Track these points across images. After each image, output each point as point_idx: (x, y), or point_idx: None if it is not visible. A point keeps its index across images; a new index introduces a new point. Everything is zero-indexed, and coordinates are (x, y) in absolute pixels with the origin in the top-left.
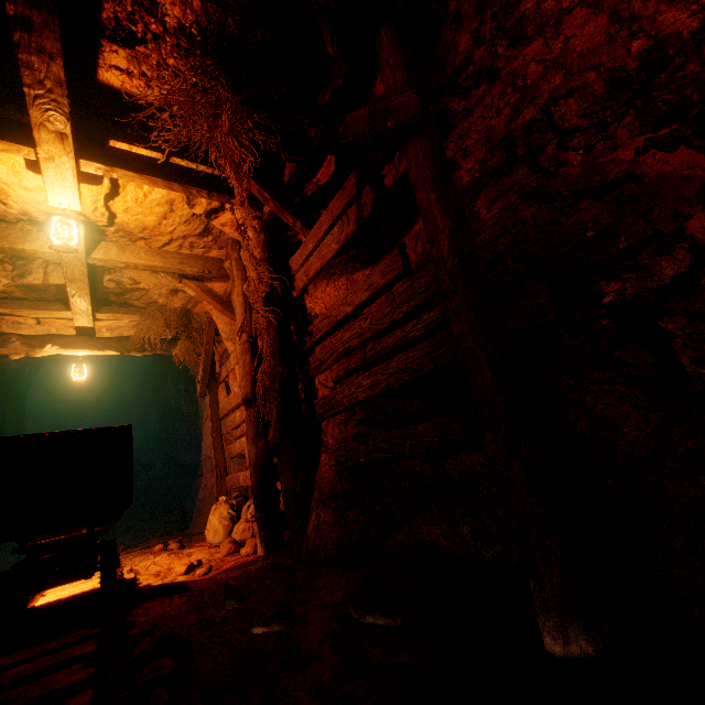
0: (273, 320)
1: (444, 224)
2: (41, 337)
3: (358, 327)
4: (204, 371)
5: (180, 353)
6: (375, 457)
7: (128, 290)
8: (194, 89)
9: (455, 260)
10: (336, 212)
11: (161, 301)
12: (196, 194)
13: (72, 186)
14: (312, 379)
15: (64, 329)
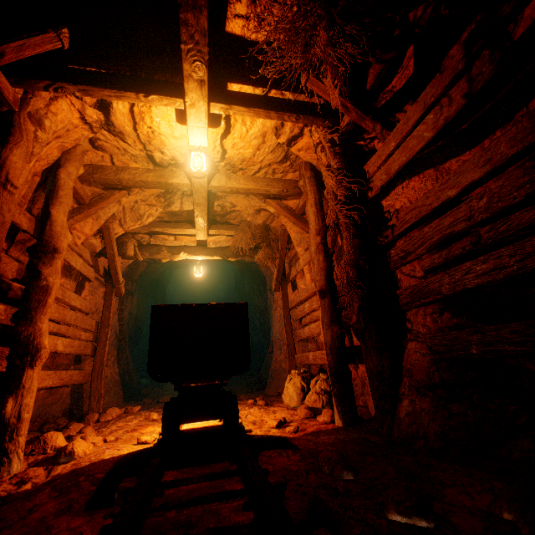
0: (356, 216)
1: None
2: (177, 247)
3: (466, 210)
4: (278, 272)
5: (261, 257)
6: (497, 349)
7: (228, 212)
8: (297, 15)
9: None
10: (430, 99)
11: (249, 219)
12: (287, 119)
13: (203, 126)
14: (393, 271)
15: (189, 243)
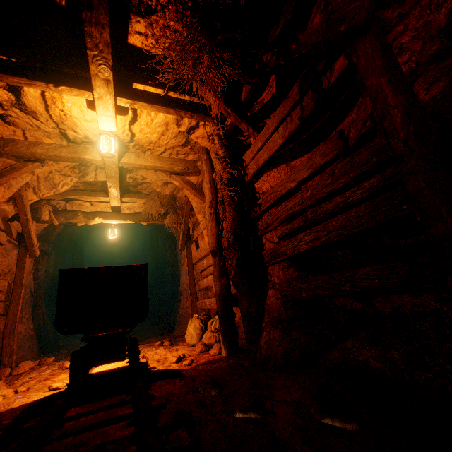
0: (234, 196)
1: (396, 100)
2: (93, 213)
3: (300, 197)
4: (183, 234)
5: (169, 222)
6: (315, 293)
7: (139, 183)
8: (186, 40)
9: (409, 129)
10: (281, 116)
11: (158, 190)
12: (183, 115)
13: (112, 115)
14: (260, 237)
15: (104, 209)
